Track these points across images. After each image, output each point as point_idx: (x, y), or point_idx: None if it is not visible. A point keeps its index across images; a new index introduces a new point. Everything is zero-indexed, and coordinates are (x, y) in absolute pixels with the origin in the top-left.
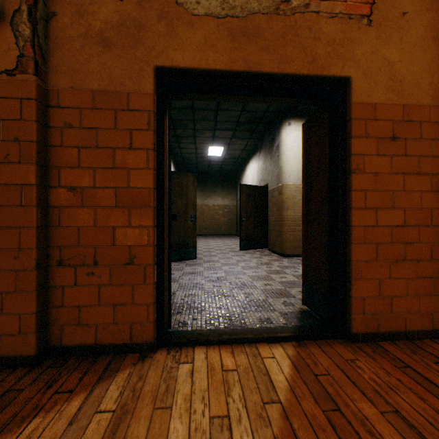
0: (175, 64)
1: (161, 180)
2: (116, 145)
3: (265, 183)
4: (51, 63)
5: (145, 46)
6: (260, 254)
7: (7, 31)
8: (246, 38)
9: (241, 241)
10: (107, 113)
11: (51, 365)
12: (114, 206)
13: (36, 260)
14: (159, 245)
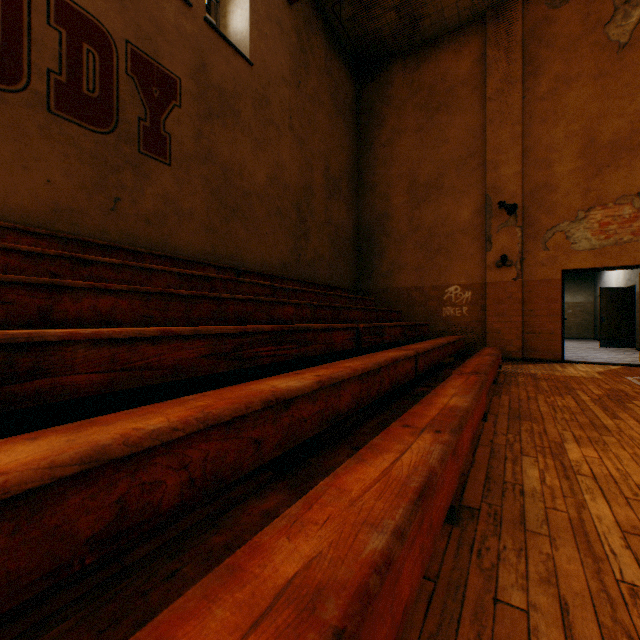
0: (569, 268)
1: (562, 307)
2: (546, 296)
3: (632, 284)
4: (523, 273)
5: (557, 264)
6: (622, 351)
7: (512, 268)
8: (600, 256)
9: (600, 339)
10: (542, 287)
11: (526, 361)
12: (545, 315)
13: (521, 331)
14: (561, 329)
